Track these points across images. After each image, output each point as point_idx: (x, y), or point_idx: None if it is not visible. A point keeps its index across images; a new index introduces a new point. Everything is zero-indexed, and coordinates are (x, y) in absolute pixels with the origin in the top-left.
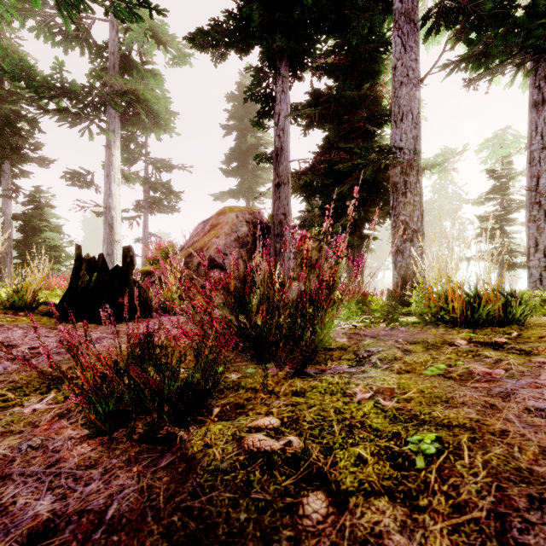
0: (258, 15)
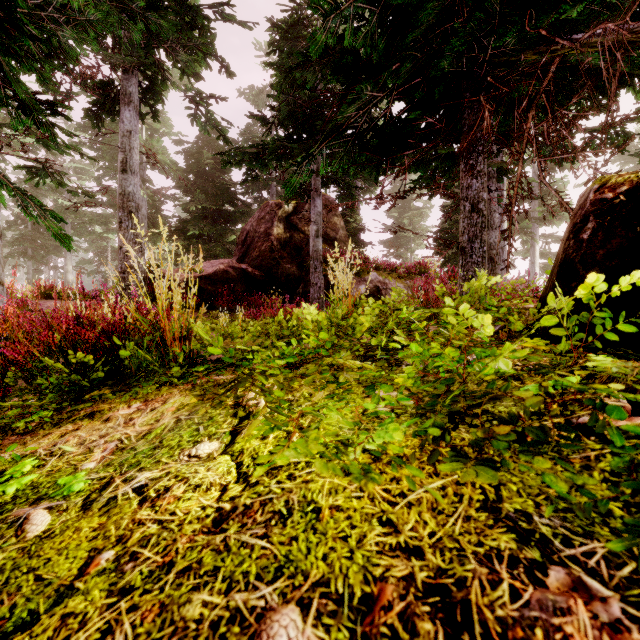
0: None
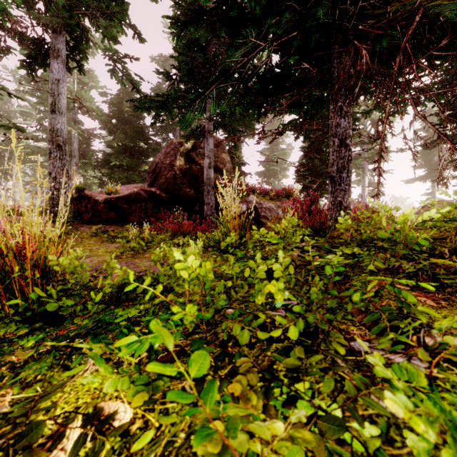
0: (455, 139)
